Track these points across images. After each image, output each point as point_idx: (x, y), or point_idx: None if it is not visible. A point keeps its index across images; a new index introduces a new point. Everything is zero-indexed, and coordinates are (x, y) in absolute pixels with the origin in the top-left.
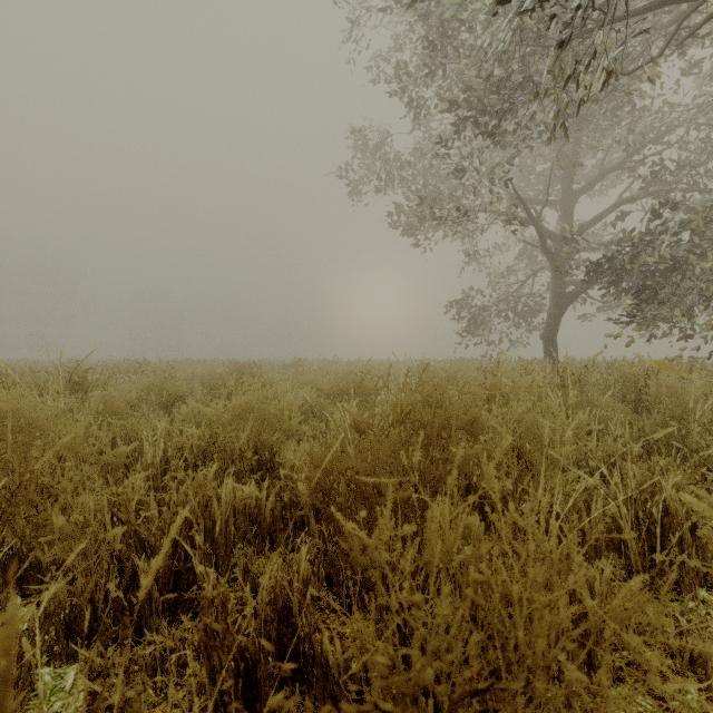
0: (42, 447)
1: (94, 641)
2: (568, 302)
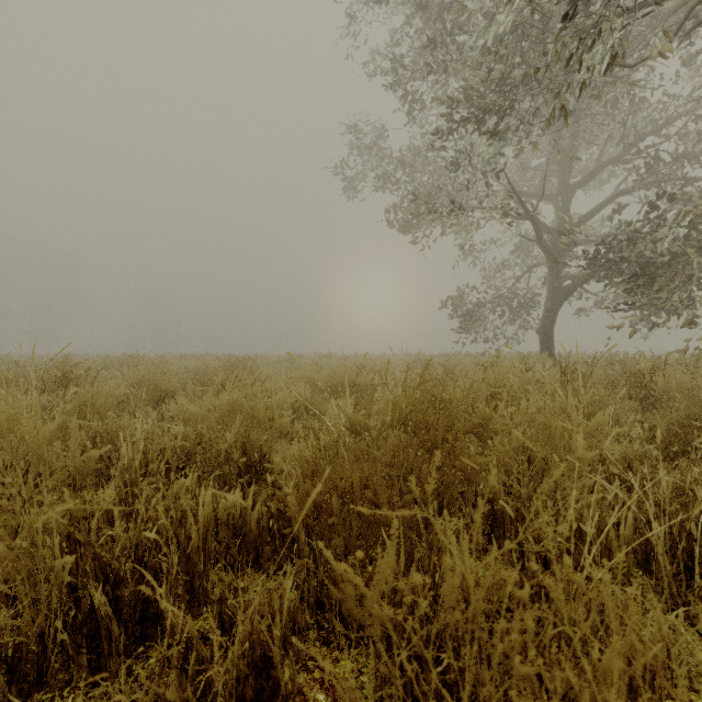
0: (2, 451)
1: (42, 685)
2: (565, 296)
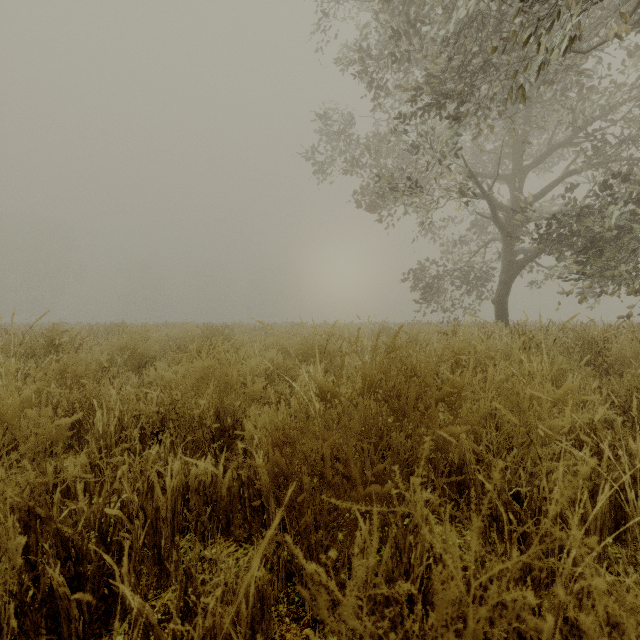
0: None
1: None
2: (518, 269)
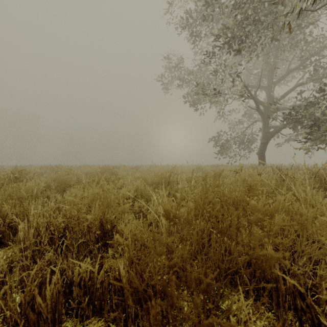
0: None
1: None
2: (271, 136)
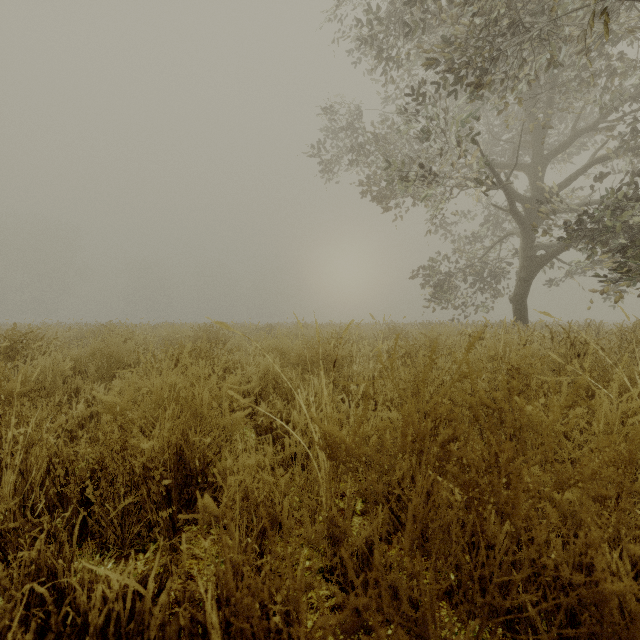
0: None
1: None
2: (539, 265)
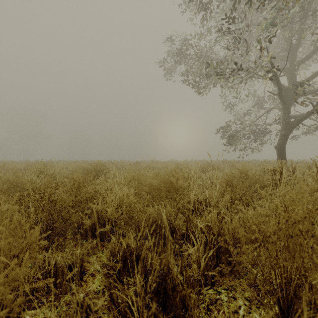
0: None
1: None
2: (294, 127)
